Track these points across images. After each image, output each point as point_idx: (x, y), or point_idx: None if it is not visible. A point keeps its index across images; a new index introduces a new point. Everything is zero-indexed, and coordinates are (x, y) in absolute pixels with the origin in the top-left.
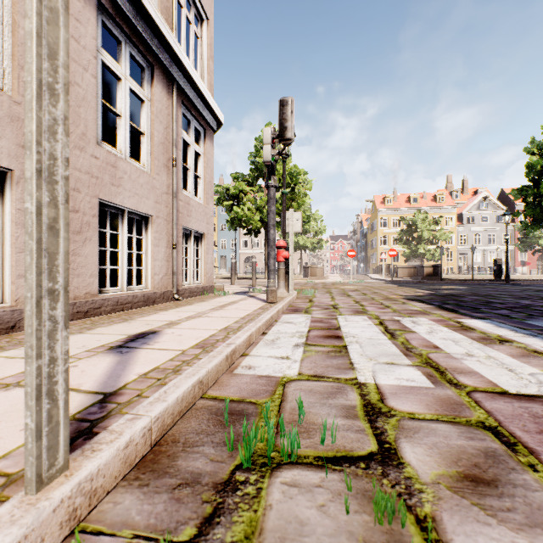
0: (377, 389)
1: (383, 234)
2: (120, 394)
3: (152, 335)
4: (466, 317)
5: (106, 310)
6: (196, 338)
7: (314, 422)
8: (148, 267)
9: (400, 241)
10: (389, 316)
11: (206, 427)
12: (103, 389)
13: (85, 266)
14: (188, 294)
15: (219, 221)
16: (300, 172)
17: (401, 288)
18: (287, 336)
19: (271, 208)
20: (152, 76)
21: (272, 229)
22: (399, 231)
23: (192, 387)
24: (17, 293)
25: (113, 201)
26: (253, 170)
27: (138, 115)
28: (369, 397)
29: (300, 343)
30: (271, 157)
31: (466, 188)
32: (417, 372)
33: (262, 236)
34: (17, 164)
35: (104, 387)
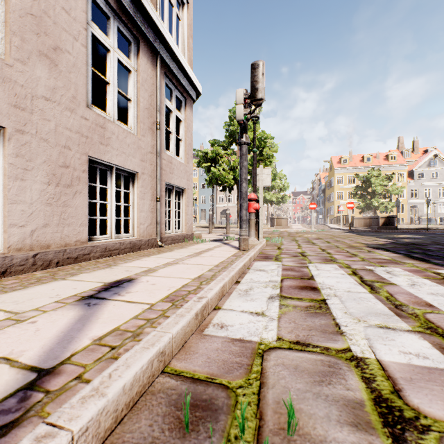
0: (384, 371)
1: (339, 190)
2: (58, 372)
3: (127, 283)
4: (442, 268)
5: (95, 255)
6: (168, 289)
7: (310, 435)
8: (134, 218)
9: (355, 195)
10: (360, 264)
11: (159, 432)
12: (42, 363)
13: (75, 217)
14: (171, 241)
15: (200, 181)
16: (268, 137)
17: (361, 237)
18: (260, 286)
19: (244, 163)
20: (138, 50)
21: (244, 182)
22: (354, 186)
23: (148, 363)
24: (9, 241)
25: (102, 158)
26: (227, 136)
27: (126, 85)
28: (377, 385)
29: (275, 294)
30: (244, 116)
31: (416, 148)
32: (425, 343)
33: (235, 192)
34: (9, 121)
35: (46, 358)
